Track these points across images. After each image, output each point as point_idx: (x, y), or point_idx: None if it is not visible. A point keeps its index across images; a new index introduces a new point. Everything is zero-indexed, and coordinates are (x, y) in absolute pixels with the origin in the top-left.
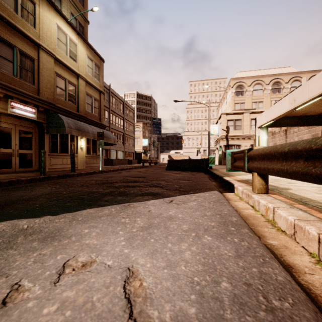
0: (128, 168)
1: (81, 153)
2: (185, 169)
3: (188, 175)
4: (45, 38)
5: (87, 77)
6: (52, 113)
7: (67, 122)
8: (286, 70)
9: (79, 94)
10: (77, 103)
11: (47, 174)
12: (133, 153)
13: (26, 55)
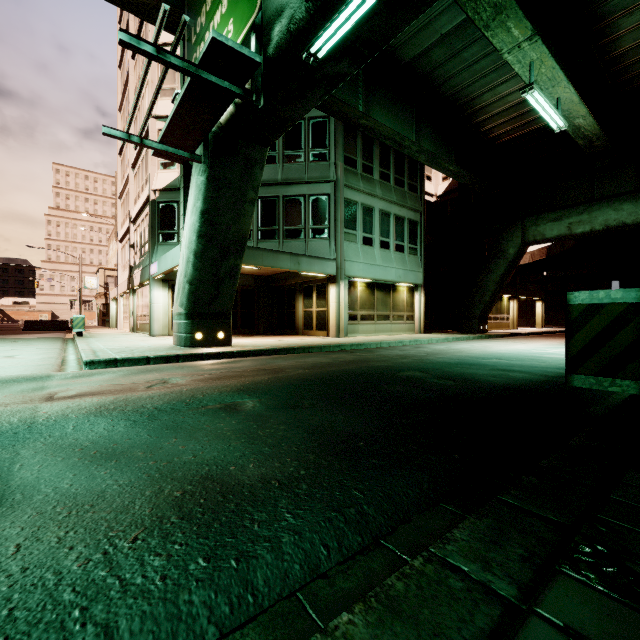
0: None
1: None
2: (47, 328)
3: (51, 331)
4: None
5: None
6: None
7: None
8: None
9: None
10: None
11: None
12: None
13: None
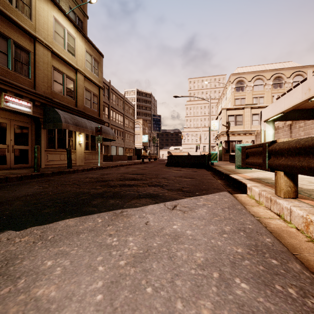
0: (127, 164)
1: (80, 149)
2: (186, 165)
3: (189, 172)
4: (42, 31)
5: (86, 72)
6: (49, 108)
7: (64, 116)
8: (287, 64)
9: (78, 89)
10: (76, 98)
11: (41, 170)
12: (133, 149)
13: (21, 47)
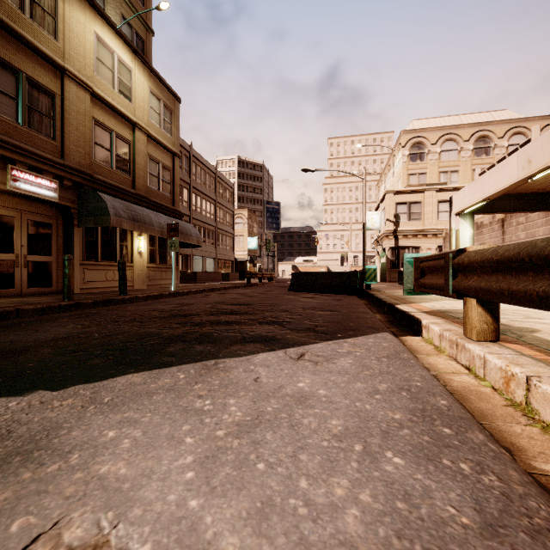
0: (221, 288)
1: (140, 262)
2: (323, 289)
3: (329, 300)
4: (75, 57)
5: (151, 128)
6: (87, 191)
7: (114, 205)
8: (499, 115)
9: (136, 157)
10: (133, 174)
11: (75, 298)
12: (232, 262)
13: (40, 86)
